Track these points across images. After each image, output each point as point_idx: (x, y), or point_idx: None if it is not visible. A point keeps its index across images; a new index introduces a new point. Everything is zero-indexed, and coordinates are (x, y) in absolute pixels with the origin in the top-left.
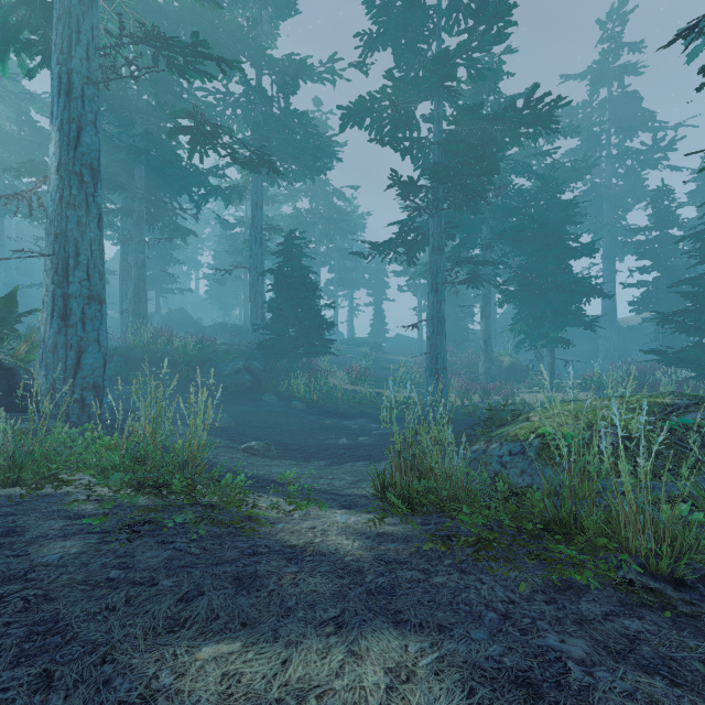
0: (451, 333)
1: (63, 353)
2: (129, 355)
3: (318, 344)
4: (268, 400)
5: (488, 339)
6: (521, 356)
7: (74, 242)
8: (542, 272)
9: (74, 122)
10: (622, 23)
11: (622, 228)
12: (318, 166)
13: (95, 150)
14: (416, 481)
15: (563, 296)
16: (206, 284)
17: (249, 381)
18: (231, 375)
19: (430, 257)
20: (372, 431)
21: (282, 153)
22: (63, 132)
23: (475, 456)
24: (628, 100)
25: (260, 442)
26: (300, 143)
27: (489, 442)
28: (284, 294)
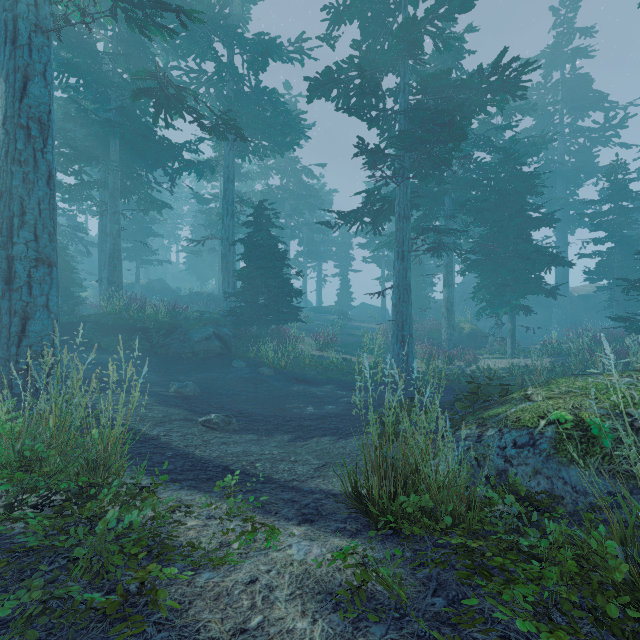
0: (413, 301)
1: (7, 319)
2: (101, 322)
3: (287, 311)
4: (236, 366)
5: (450, 307)
6: (478, 323)
7: (19, 200)
8: (504, 242)
9: (19, 71)
10: (575, 9)
11: (575, 202)
12: (287, 142)
13: (44, 103)
14: (404, 497)
15: (526, 265)
16: (185, 257)
17: (219, 347)
18: (201, 341)
19: (396, 225)
20: (339, 398)
21: (253, 129)
22: (8, 83)
23: (467, 445)
24: (579, 82)
25: (220, 414)
26: (269, 119)
27: (483, 426)
28: (254, 263)
